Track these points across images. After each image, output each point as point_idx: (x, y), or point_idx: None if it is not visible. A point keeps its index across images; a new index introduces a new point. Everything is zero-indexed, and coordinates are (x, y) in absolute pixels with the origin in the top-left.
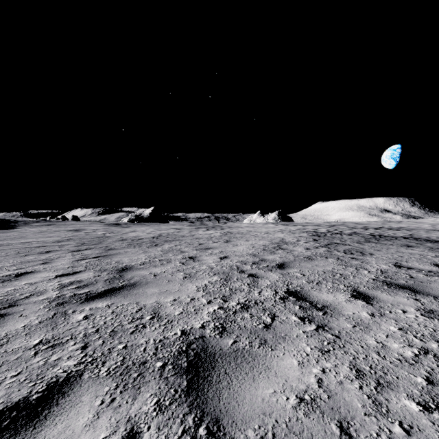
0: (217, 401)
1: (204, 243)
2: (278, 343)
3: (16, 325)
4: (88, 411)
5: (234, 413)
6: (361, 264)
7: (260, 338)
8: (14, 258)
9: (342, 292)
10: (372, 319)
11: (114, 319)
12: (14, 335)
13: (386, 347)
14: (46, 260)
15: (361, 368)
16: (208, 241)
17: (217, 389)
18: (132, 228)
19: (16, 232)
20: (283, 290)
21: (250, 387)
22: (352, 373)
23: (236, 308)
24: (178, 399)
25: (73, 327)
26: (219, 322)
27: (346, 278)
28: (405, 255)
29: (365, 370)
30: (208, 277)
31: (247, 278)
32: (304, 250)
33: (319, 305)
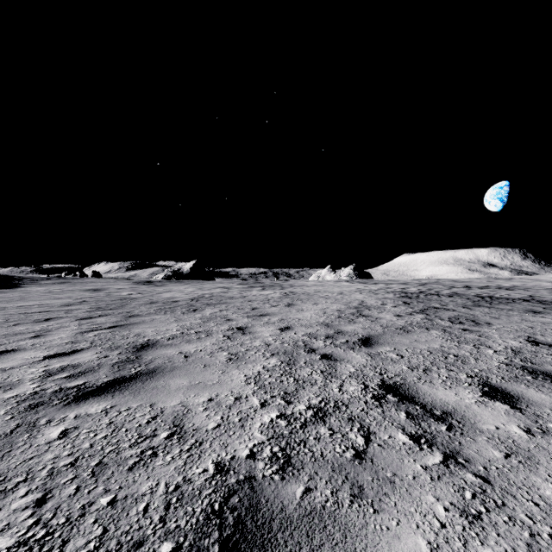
0: None
1: (259, 308)
2: (384, 494)
3: None
4: None
5: None
6: (479, 339)
7: (350, 482)
8: None
9: (467, 386)
10: (531, 440)
11: (109, 437)
12: None
13: None
14: (41, 333)
15: None
16: (264, 304)
17: None
18: (167, 287)
19: (18, 293)
20: (376, 382)
21: None
22: None
23: (306, 416)
24: None
25: (36, 454)
26: (280, 446)
27: (465, 362)
28: (537, 325)
29: None
30: (263, 359)
31: (319, 361)
32: (395, 318)
33: (437, 411)
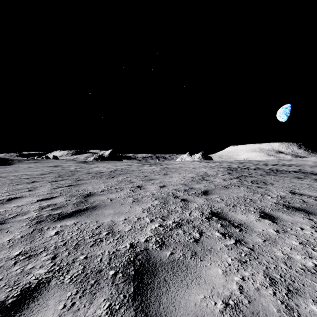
0: (157, 306)
1: (148, 176)
2: (206, 254)
3: (2, 239)
4: (52, 314)
5: (172, 316)
6: (265, 191)
7: (191, 250)
8: (8, 187)
9: (253, 213)
10: (277, 235)
11: (79, 234)
12: (0, 247)
13: (291, 258)
14: (32, 188)
15: (273, 277)
16: (151, 174)
17: (157, 295)
18: (96, 165)
19: (12, 168)
20: (208, 211)
21: (184, 293)
22: (266, 281)
23: (172, 225)
24: (126, 304)
25: (46, 241)
26: (159, 237)
27: (254, 202)
28: (297, 185)
29: (277, 278)
30: (151, 201)
31: (180, 202)
32: (222, 181)
33: (236, 223)
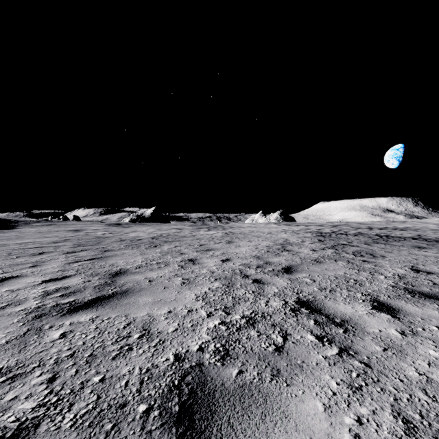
0: None
1: (205, 244)
2: (295, 374)
3: None
4: None
5: None
6: (374, 268)
7: (271, 367)
8: (3, 261)
9: (361, 302)
10: (404, 339)
11: (96, 337)
12: None
13: (433, 381)
14: (37, 263)
15: (409, 417)
16: (209, 241)
17: None
18: (133, 228)
19: (15, 233)
20: (293, 299)
21: None
22: (398, 425)
23: (240, 323)
24: None
25: (44, 349)
26: (221, 343)
27: (361, 285)
28: (420, 257)
29: (416, 421)
30: (209, 283)
31: (251, 284)
32: (311, 252)
33: (337, 319)
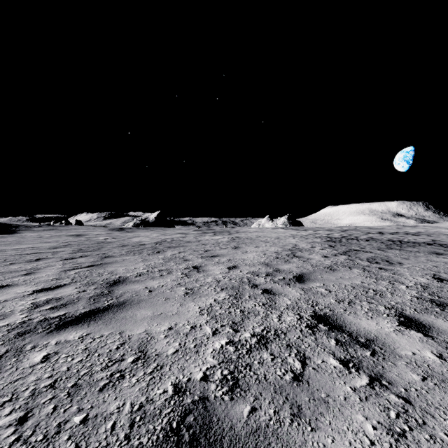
0: None
1: (211, 250)
2: (320, 413)
3: None
4: None
5: None
6: (393, 276)
7: (290, 402)
8: None
9: (385, 317)
10: (443, 364)
11: (84, 361)
12: None
13: None
14: (31, 271)
15: None
16: (214, 247)
17: None
18: (136, 233)
19: (15, 237)
20: (309, 313)
21: None
22: None
23: (250, 343)
24: None
25: (21, 377)
26: (229, 369)
27: (382, 296)
28: (440, 265)
29: None
30: (214, 293)
31: (261, 295)
32: (323, 258)
33: (361, 338)
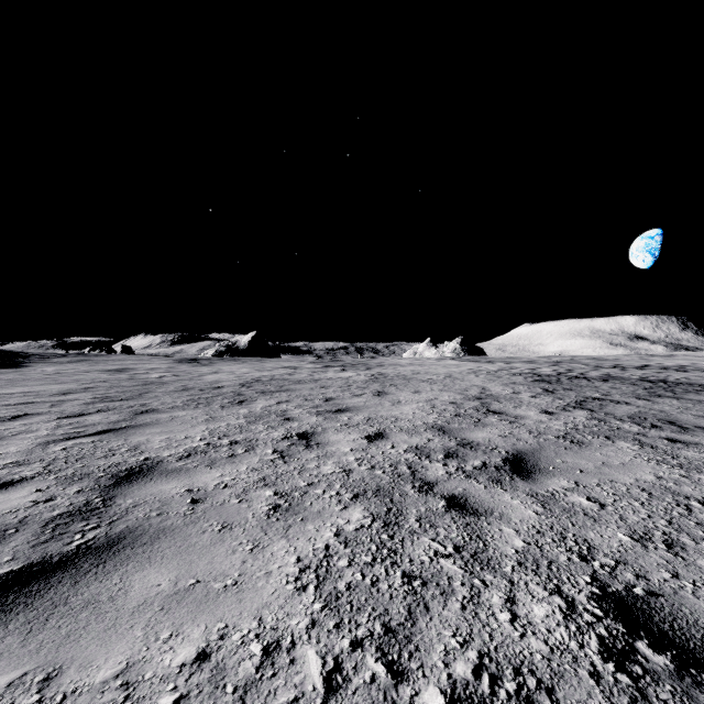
0: None
1: (335, 398)
2: None
3: None
4: None
5: None
6: None
7: None
8: None
9: None
10: None
11: None
12: None
13: None
14: None
15: None
16: (342, 392)
17: None
18: (216, 367)
19: (14, 374)
20: (586, 588)
21: None
22: None
23: None
24: None
25: None
26: None
27: None
28: None
29: None
30: (338, 510)
31: (445, 515)
32: (544, 417)
33: None
